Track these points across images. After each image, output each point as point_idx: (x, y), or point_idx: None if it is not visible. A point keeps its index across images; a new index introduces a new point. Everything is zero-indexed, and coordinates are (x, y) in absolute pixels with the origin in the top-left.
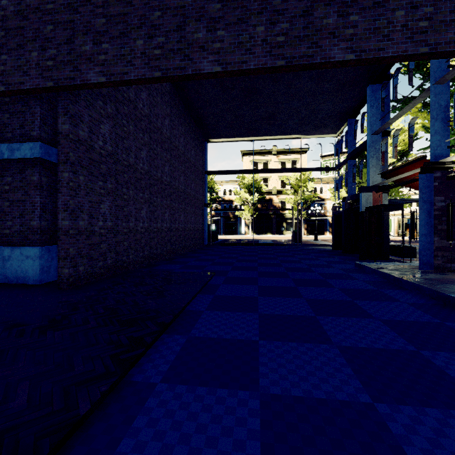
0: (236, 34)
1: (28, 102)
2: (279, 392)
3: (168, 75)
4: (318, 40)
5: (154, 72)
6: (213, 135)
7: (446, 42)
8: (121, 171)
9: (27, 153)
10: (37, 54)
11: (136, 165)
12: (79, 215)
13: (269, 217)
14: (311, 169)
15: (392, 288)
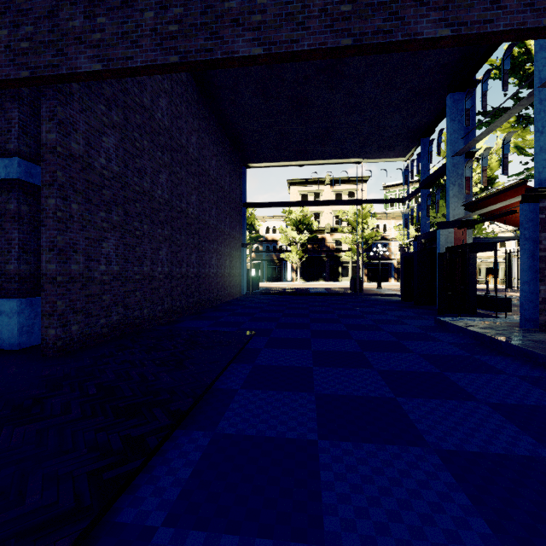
0: (283, 2)
1: (2, 103)
2: None
3: (188, 59)
4: (398, 10)
5: (169, 56)
6: (253, 158)
7: None
8: (132, 199)
9: (0, 172)
10: (7, 32)
11: (152, 192)
12: (71, 257)
13: (322, 261)
14: (374, 201)
15: (490, 354)
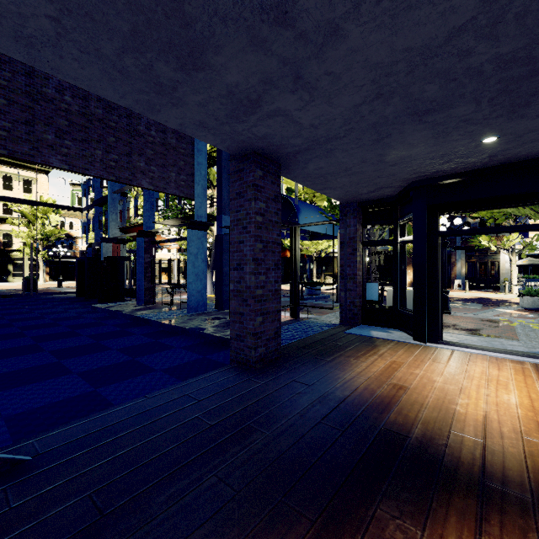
0: None
1: None
2: (2, 373)
3: None
4: (39, 147)
5: None
6: None
7: (125, 178)
8: None
9: None
10: None
11: None
12: None
13: None
14: (51, 205)
15: (110, 319)
